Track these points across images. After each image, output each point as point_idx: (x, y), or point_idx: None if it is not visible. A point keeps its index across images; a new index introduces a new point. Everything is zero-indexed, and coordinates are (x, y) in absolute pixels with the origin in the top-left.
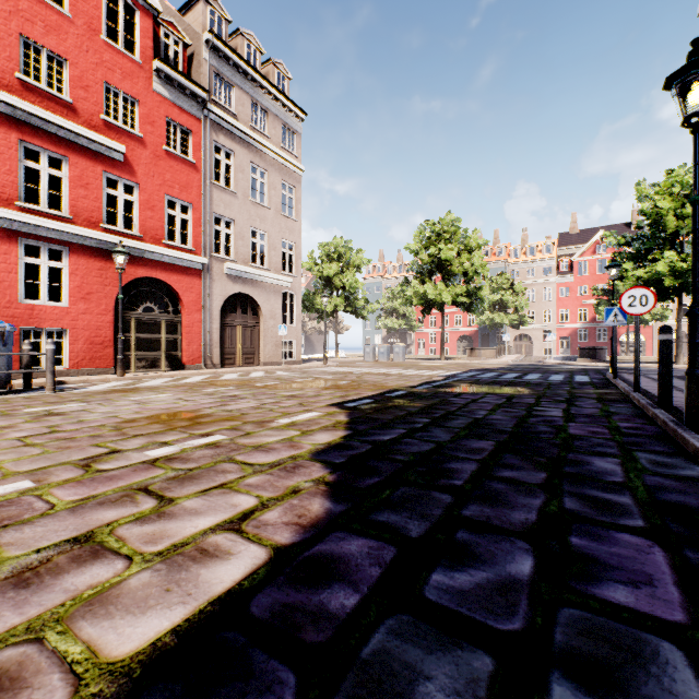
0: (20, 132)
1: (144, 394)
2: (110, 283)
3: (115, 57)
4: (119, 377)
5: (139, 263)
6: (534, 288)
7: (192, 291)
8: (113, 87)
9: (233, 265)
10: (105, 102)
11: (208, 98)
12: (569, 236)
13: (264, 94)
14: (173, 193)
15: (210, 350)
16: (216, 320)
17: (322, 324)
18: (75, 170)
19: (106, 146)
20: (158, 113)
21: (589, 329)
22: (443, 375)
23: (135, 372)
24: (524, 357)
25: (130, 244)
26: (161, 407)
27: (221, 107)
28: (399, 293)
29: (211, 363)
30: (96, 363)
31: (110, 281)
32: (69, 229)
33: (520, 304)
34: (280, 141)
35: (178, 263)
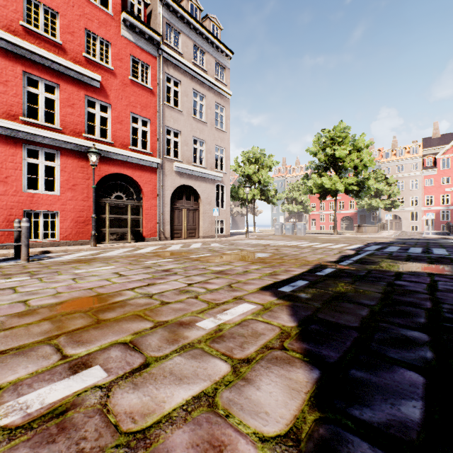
0: (23, 66)
1: (92, 266)
2: (90, 177)
3: (93, 11)
4: (92, 247)
5: (111, 163)
6: (403, 180)
7: (150, 183)
8: (92, 33)
9: (179, 164)
10: (86, 44)
11: (161, 40)
12: (432, 140)
13: (202, 39)
14: (136, 111)
15: (163, 226)
16: (167, 205)
17: (243, 209)
18: (64, 94)
19: (86, 76)
20: (125, 52)
21: (451, 210)
22: (350, 248)
23: (109, 243)
24: (401, 232)
25: (104, 148)
26: (86, 286)
27: (171, 48)
28: (297, 186)
29: (164, 236)
30: (79, 236)
31: (90, 176)
32: (59, 137)
33: (393, 192)
34: (214, 73)
35: (139, 163)
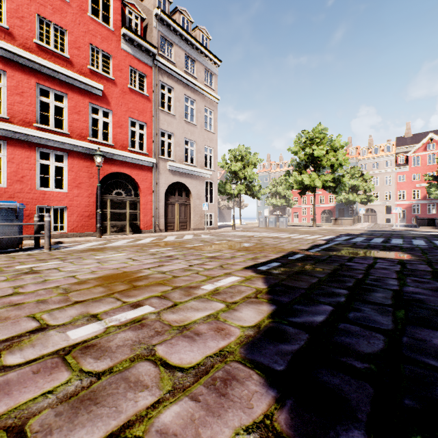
0: (37, 78)
1: (107, 253)
2: (94, 176)
3: (97, 27)
4: (97, 238)
5: (112, 163)
6: (378, 176)
7: (146, 181)
8: (95, 47)
9: (172, 164)
10: (90, 57)
11: (156, 52)
12: (404, 139)
13: (193, 49)
14: (134, 116)
15: (158, 220)
16: (162, 200)
17: (230, 203)
18: (72, 102)
19: (91, 86)
20: (124, 63)
21: (421, 204)
22: (323, 239)
23: (110, 235)
24: (374, 225)
25: (106, 150)
26: (112, 267)
27: (165, 58)
28: (280, 182)
29: (158, 228)
30: (85, 229)
31: (94, 175)
32: (67, 141)
33: (368, 187)
34: (203, 80)
35: (137, 163)
